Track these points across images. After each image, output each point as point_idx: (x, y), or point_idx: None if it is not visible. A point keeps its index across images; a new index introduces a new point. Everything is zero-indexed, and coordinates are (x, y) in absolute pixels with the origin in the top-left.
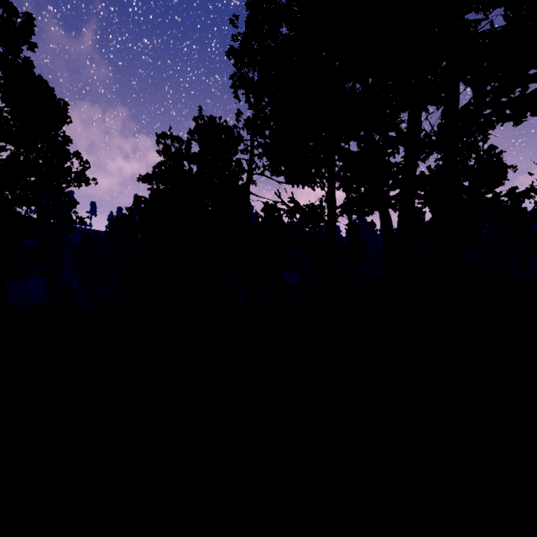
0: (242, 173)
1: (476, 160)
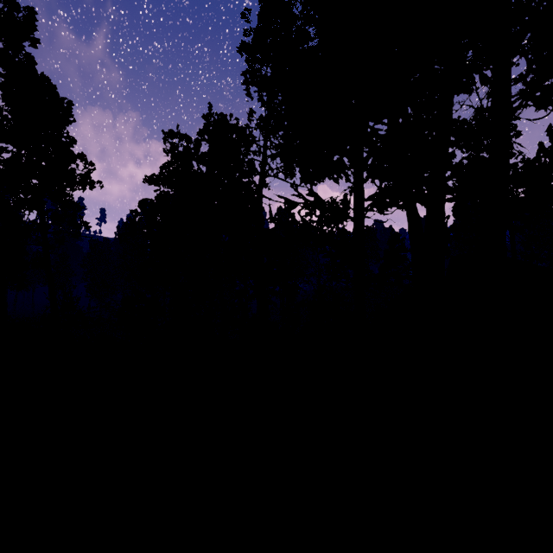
0: (255, 174)
1: (548, 134)
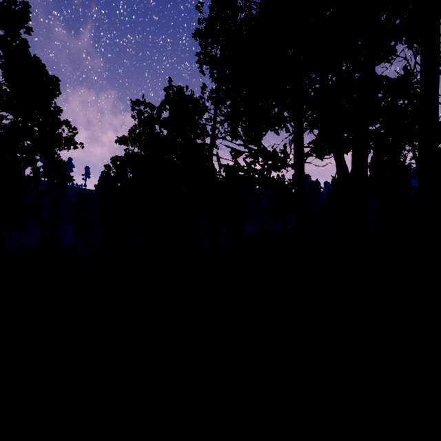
0: (206, 136)
1: None
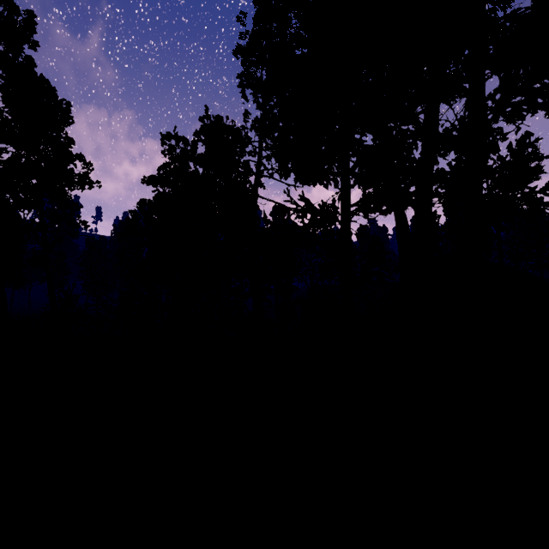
0: (250, 175)
1: (509, 150)
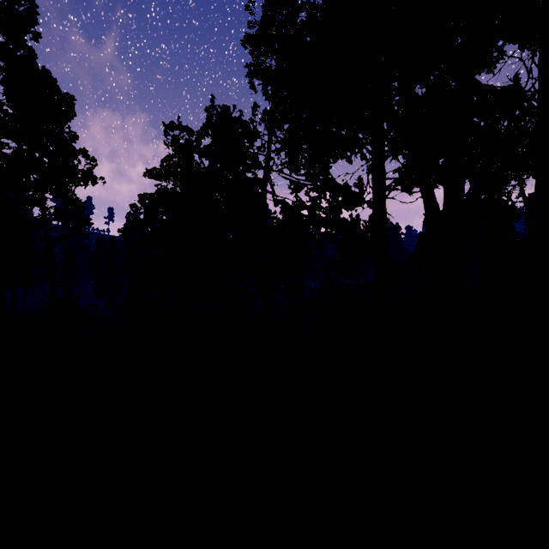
0: (259, 168)
1: None
